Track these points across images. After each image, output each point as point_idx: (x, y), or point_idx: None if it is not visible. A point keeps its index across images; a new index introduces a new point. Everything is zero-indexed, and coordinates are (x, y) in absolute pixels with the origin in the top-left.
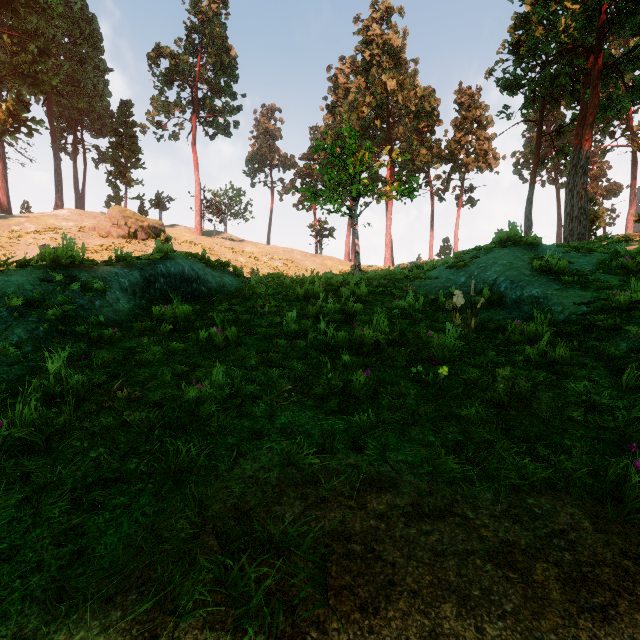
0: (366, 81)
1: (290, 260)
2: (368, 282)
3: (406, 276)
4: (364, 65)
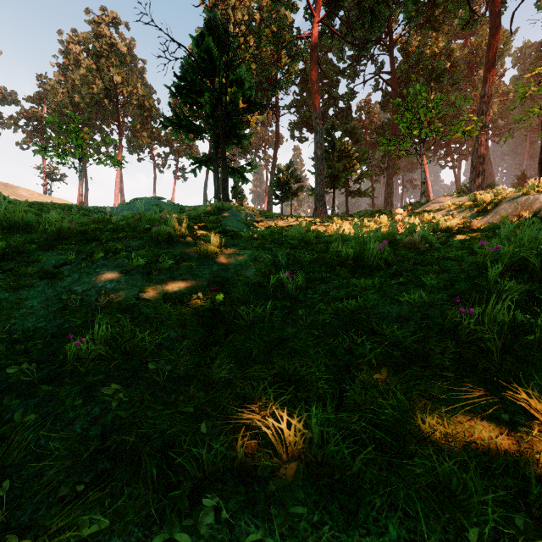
0: (97, 64)
1: (14, 195)
2: (80, 206)
3: (103, 206)
4: (95, 51)
